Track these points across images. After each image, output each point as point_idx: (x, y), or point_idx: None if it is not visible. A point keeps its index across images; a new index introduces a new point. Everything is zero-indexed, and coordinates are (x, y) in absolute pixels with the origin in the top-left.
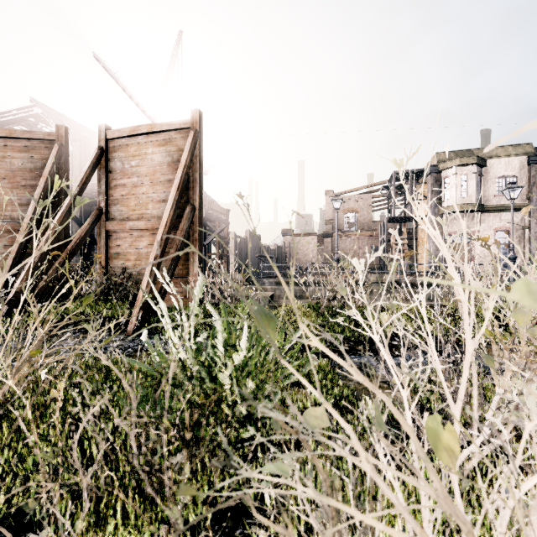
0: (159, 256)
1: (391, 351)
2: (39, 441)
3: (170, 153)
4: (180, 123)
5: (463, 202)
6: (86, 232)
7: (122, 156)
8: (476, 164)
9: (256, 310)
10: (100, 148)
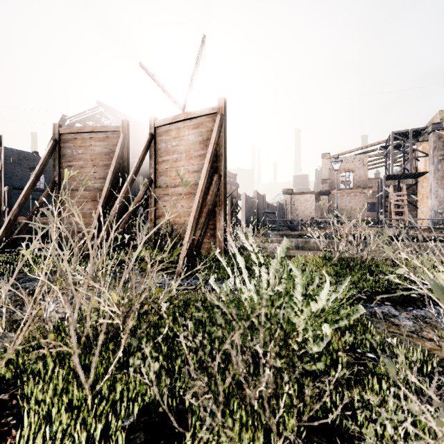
0: (197, 215)
1: (411, 303)
2: (152, 352)
3: (201, 134)
4: (209, 110)
5: None
6: (142, 197)
7: (165, 139)
8: None
9: (432, 284)
10: (151, 134)
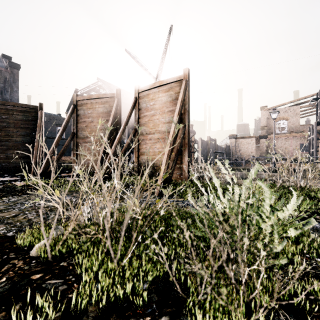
0: (170, 153)
1: None
2: (151, 244)
3: (171, 95)
4: (177, 78)
5: None
6: (130, 141)
7: (145, 100)
8: None
9: None
10: (135, 98)
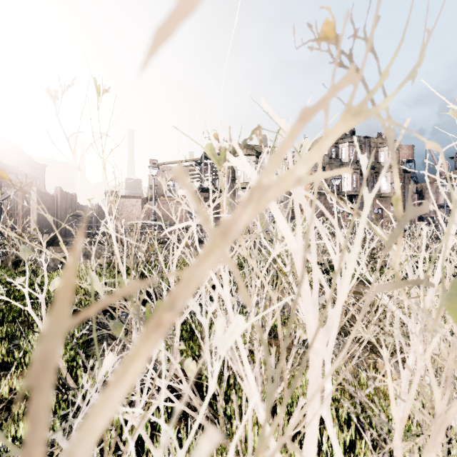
0: None
1: None
2: None
3: None
4: None
5: (248, 181)
6: None
7: None
8: (255, 155)
9: None
10: None
